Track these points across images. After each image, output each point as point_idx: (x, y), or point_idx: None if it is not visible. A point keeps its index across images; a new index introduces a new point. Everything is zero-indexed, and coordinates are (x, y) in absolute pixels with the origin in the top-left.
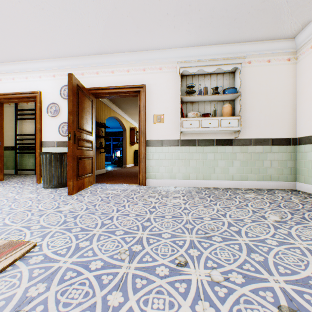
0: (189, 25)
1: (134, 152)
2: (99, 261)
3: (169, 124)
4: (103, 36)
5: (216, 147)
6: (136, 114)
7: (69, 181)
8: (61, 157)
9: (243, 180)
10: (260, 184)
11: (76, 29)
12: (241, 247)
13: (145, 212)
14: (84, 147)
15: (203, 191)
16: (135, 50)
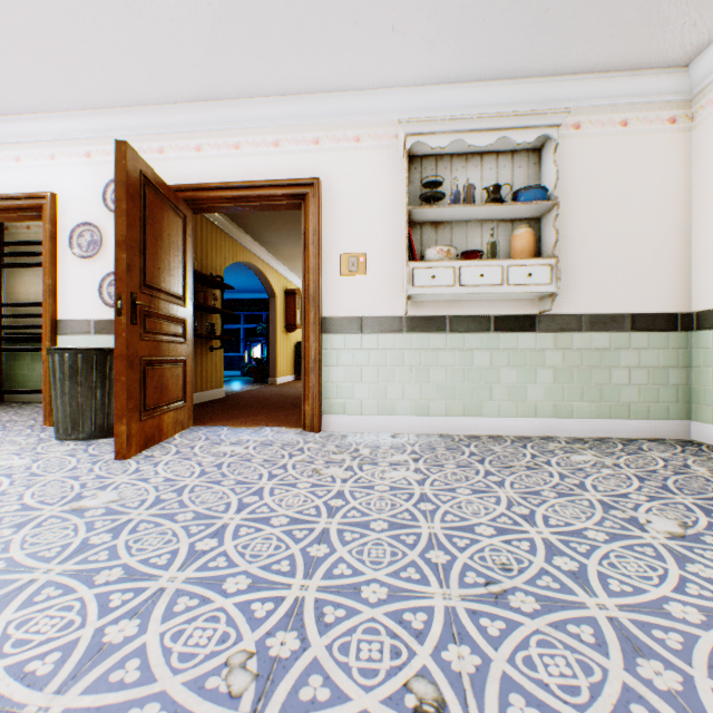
0: (430, 24)
1: (295, 347)
2: (154, 705)
3: (379, 277)
4: (209, 49)
5: (495, 335)
6: (300, 258)
7: (118, 422)
8: (103, 360)
9: (562, 417)
10: (602, 427)
11: (138, 27)
12: (600, 634)
13: (316, 510)
14: (161, 336)
15: (465, 447)
16: (294, 92)
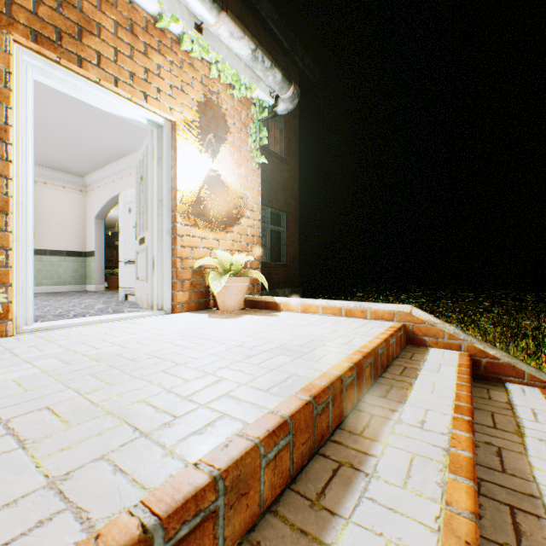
0: None
1: None
2: None
3: None
4: None
5: None
6: None
7: None
8: None
9: (40, 286)
10: (56, 288)
11: None
12: None
13: None
14: None
15: None
16: None
